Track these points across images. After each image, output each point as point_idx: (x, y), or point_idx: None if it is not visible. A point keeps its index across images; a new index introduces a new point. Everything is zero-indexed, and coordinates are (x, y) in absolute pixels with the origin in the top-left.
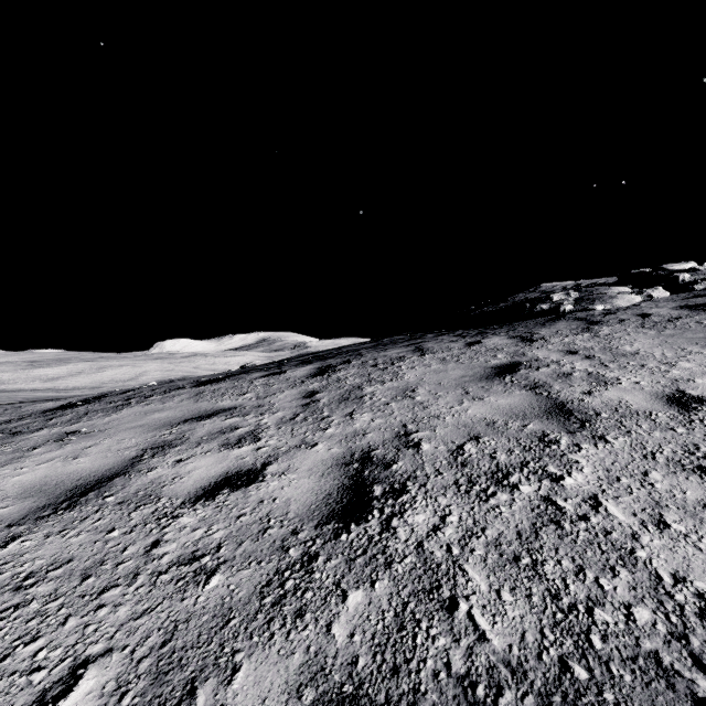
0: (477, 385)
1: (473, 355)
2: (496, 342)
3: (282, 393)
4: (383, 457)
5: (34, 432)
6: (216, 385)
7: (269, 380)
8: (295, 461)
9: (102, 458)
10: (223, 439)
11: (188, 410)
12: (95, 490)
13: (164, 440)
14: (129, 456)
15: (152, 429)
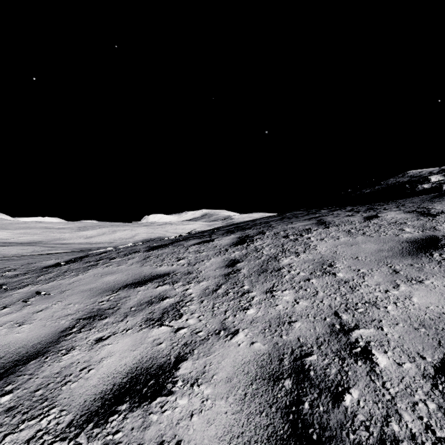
0: (402, 262)
1: (378, 228)
2: (395, 216)
3: (209, 260)
4: (323, 372)
5: (20, 289)
6: (161, 250)
7: (200, 247)
8: (211, 359)
9: (39, 327)
10: (148, 312)
11: (131, 275)
12: (3, 378)
13: (99, 308)
14: (62, 326)
15: (96, 294)
